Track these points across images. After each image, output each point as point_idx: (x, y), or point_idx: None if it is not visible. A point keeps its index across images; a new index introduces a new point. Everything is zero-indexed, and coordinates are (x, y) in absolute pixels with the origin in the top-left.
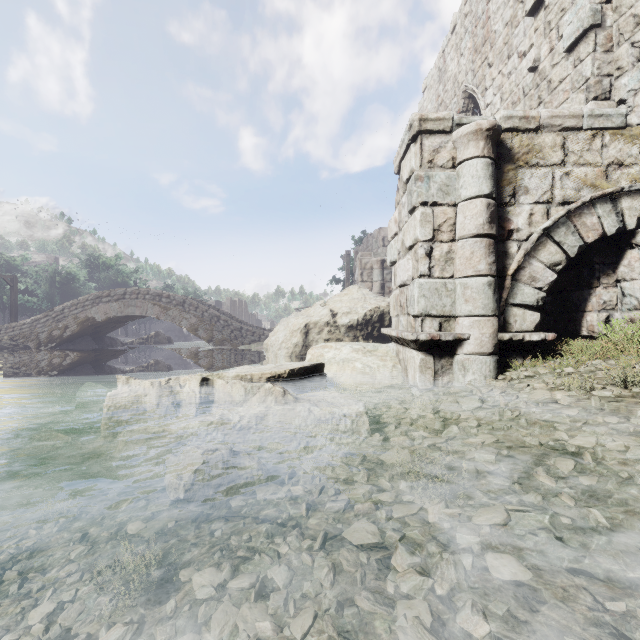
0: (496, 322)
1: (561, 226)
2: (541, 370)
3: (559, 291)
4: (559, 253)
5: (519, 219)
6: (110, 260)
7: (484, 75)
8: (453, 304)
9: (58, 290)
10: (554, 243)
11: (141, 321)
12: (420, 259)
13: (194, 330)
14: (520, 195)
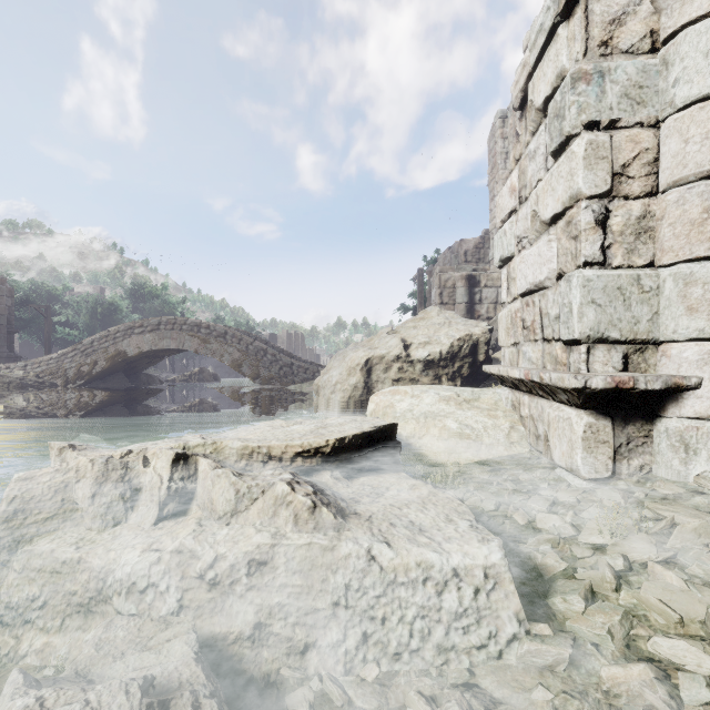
0: None
1: None
2: None
3: None
4: None
5: None
6: (156, 289)
7: None
8: (654, 317)
9: (99, 322)
10: None
11: (189, 356)
12: (584, 232)
13: (237, 366)
14: None
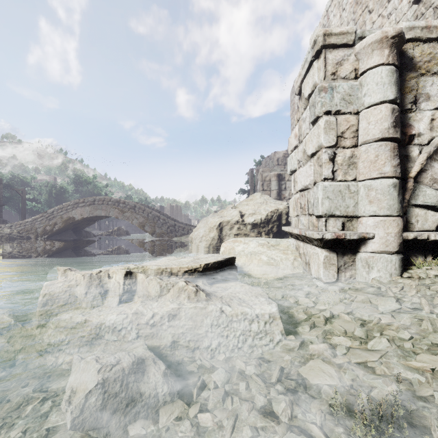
0: (401, 222)
1: None
2: None
3: None
4: None
5: (420, 124)
6: (89, 178)
7: (364, 21)
8: (356, 205)
9: (54, 199)
10: None
11: (110, 220)
12: (324, 164)
13: (142, 226)
14: (421, 102)
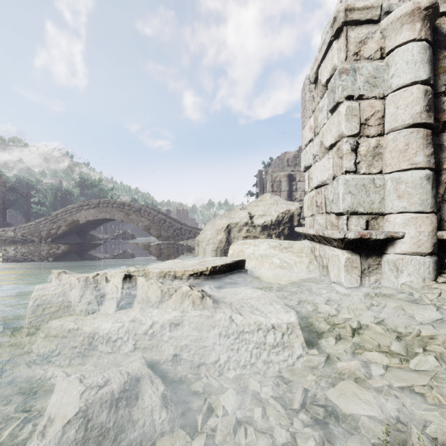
0: (435, 219)
1: None
2: None
3: None
4: None
5: None
6: (95, 181)
7: None
8: (382, 201)
9: (59, 202)
10: None
11: (116, 223)
12: (345, 155)
13: (147, 229)
14: None
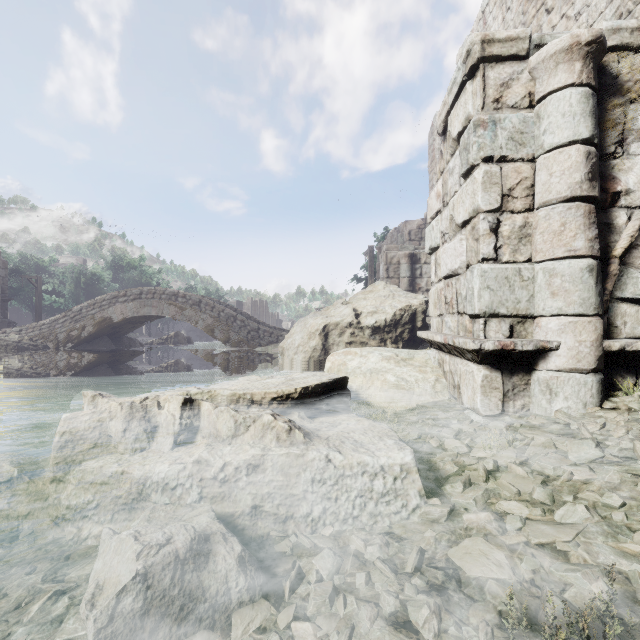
0: (600, 324)
1: None
2: None
3: None
4: None
5: (629, 176)
6: (134, 261)
7: (540, 25)
8: (531, 299)
9: (83, 291)
10: None
11: (164, 321)
12: (482, 236)
13: (210, 331)
14: (631, 142)
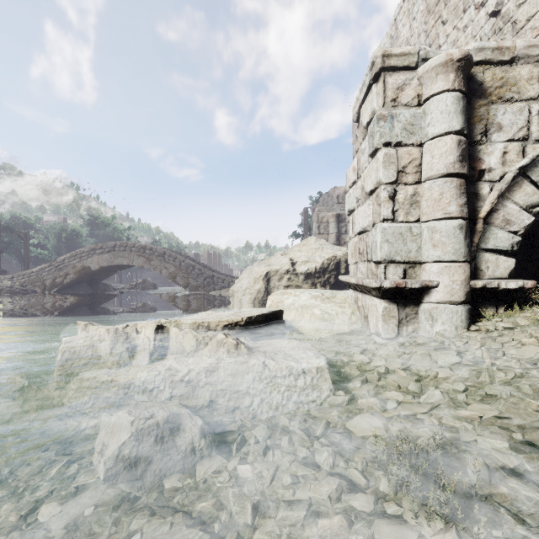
0: (468, 268)
1: (538, 164)
2: (521, 321)
3: (527, 237)
4: (537, 194)
5: (491, 158)
6: (107, 219)
7: (437, 33)
8: (419, 249)
9: (64, 244)
10: (531, 183)
11: (133, 270)
12: (383, 202)
13: (173, 277)
14: (492, 132)
